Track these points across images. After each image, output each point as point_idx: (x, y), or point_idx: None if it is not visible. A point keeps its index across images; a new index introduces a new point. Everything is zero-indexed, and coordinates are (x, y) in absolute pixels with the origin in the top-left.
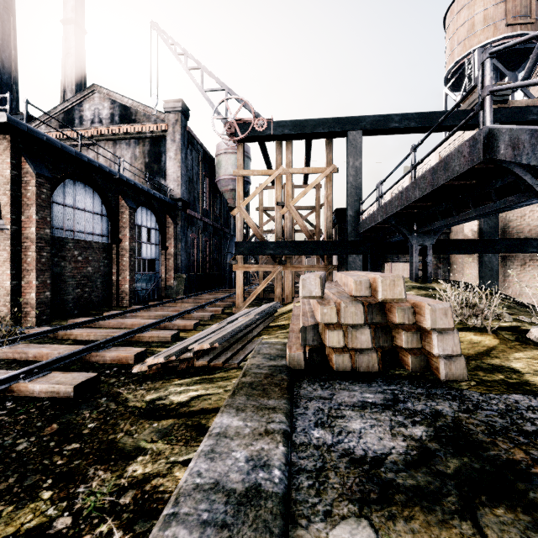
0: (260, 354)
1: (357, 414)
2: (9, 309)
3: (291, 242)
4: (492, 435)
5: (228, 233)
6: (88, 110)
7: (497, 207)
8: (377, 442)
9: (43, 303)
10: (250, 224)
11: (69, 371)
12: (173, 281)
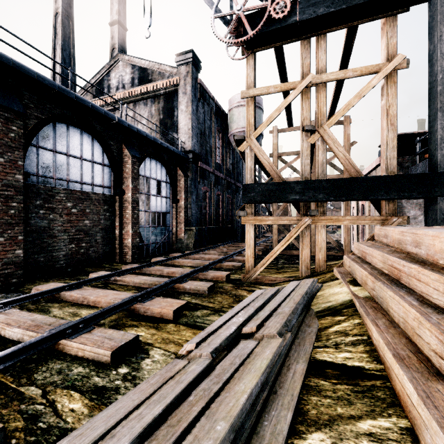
0: None
1: None
2: None
3: (329, 181)
4: None
5: (240, 187)
6: (114, 78)
7: None
8: None
9: (11, 263)
10: (263, 162)
11: None
12: (183, 234)
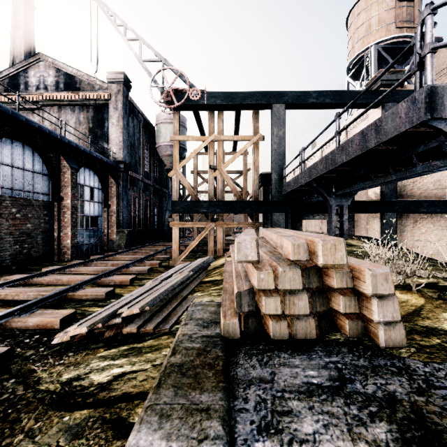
0: (192, 319)
1: (305, 406)
2: None
3: (222, 202)
4: None
5: (167, 193)
6: (33, 77)
7: (419, 171)
8: None
9: None
10: (185, 185)
11: None
12: (115, 235)
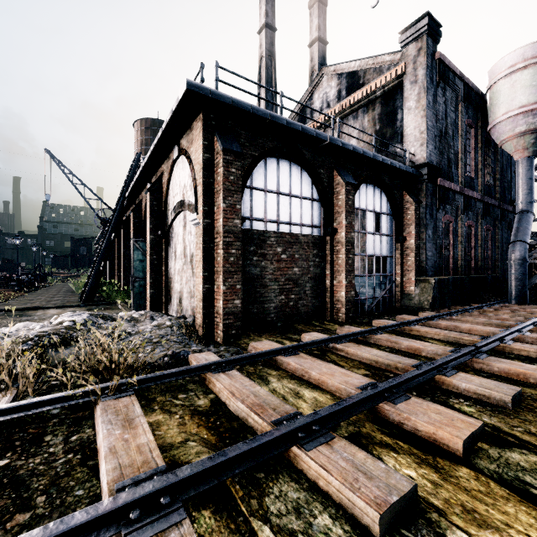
0: None
1: None
2: (202, 318)
3: None
4: None
5: (509, 211)
6: (317, 100)
7: None
8: None
9: (231, 313)
10: None
11: None
12: (413, 287)
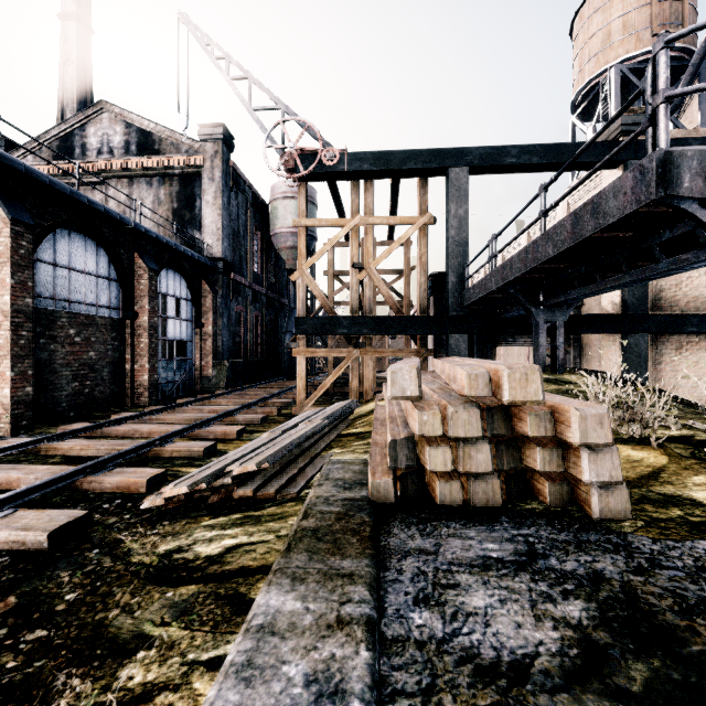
0: (329, 480)
1: (478, 581)
2: None
3: (372, 318)
4: (686, 614)
5: (286, 305)
6: (94, 136)
7: (663, 268)
8: (515, 633)
9: (21, 402)
10: (315, 293)
11: (48, 507)
12: (211, 370)
